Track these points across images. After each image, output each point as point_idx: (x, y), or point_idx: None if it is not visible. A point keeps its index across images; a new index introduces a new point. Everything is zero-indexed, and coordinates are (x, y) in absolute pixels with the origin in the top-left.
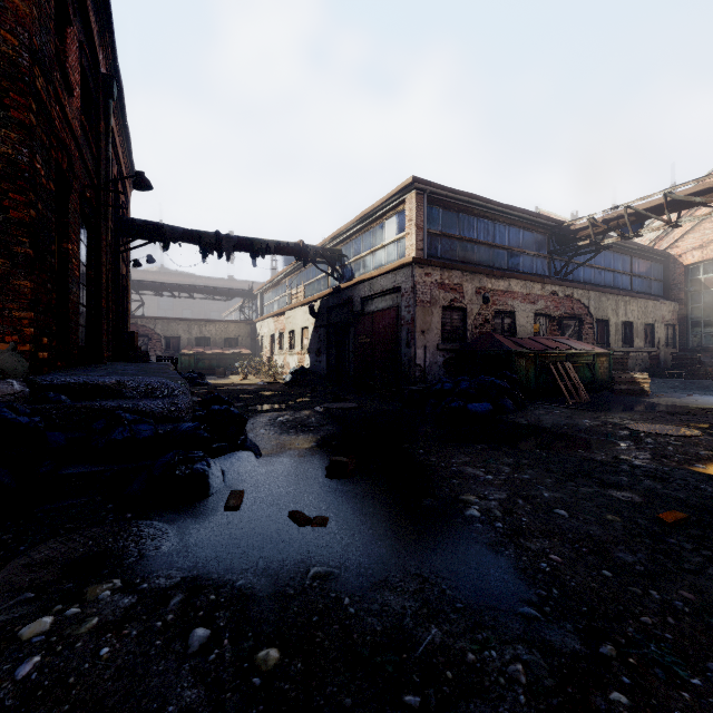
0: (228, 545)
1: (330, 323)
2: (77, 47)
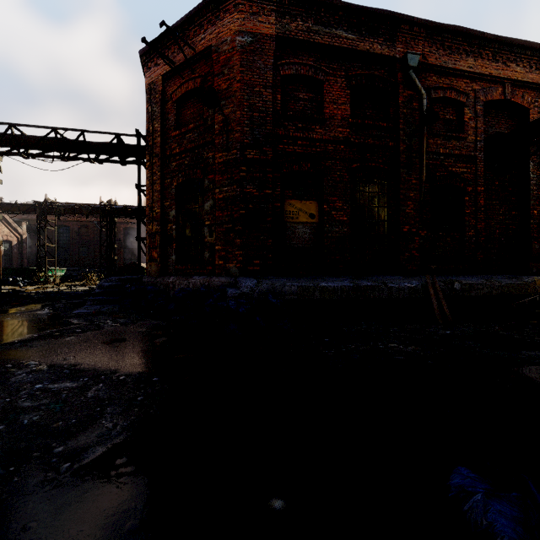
0: (118, 333)
1: None
2: (344, 81)
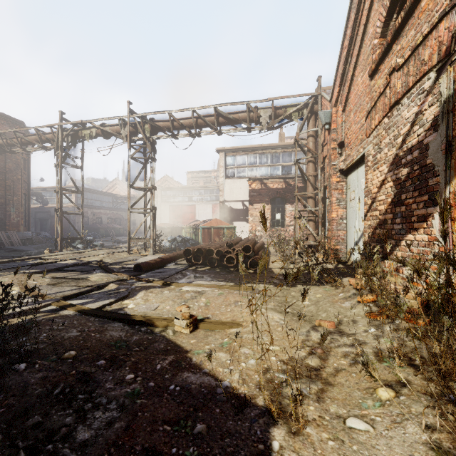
0: None
1: (41, 218)
2: None
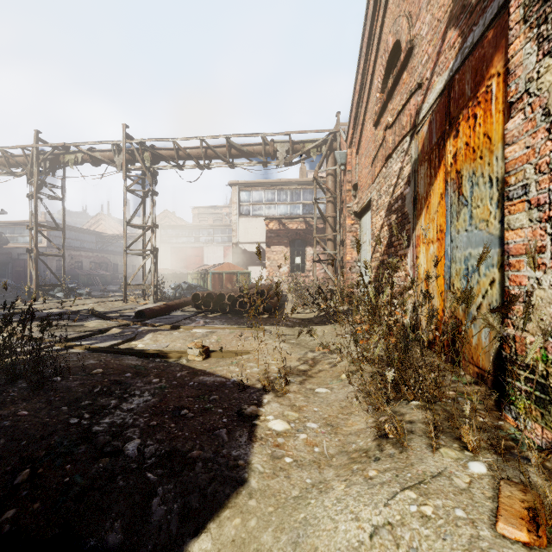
0: None
1: None
2: None
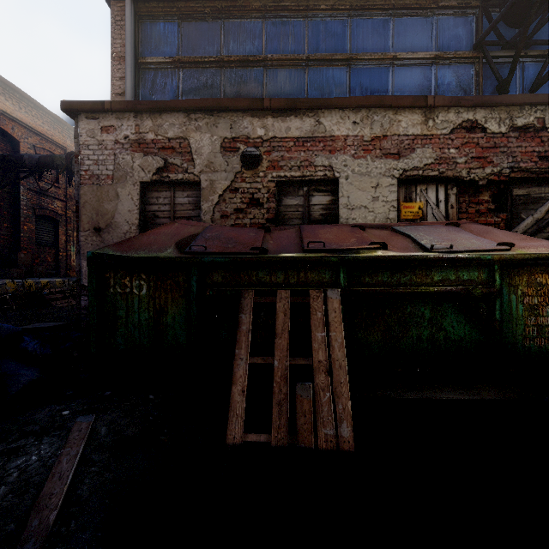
0: None
1: None
2: None
